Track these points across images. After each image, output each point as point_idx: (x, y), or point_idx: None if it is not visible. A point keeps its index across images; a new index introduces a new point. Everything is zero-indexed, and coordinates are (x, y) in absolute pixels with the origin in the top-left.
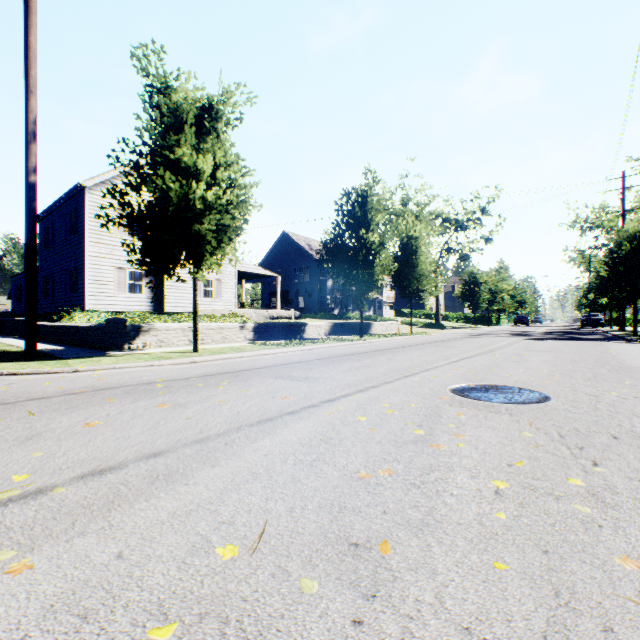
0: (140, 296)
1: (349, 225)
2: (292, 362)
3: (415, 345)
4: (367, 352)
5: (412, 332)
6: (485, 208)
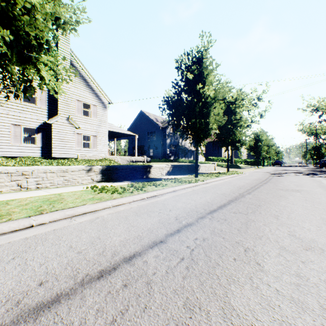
0: (33, 146)
1: (187, 82)
2: (90, 271)
3: (256, 187)
4: (224, 205)
5: (229, 171)
6: (260, 96)
